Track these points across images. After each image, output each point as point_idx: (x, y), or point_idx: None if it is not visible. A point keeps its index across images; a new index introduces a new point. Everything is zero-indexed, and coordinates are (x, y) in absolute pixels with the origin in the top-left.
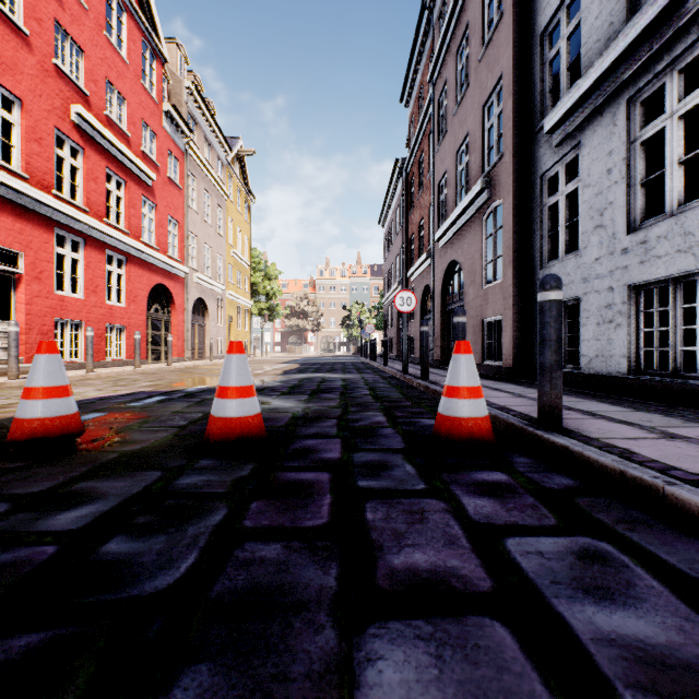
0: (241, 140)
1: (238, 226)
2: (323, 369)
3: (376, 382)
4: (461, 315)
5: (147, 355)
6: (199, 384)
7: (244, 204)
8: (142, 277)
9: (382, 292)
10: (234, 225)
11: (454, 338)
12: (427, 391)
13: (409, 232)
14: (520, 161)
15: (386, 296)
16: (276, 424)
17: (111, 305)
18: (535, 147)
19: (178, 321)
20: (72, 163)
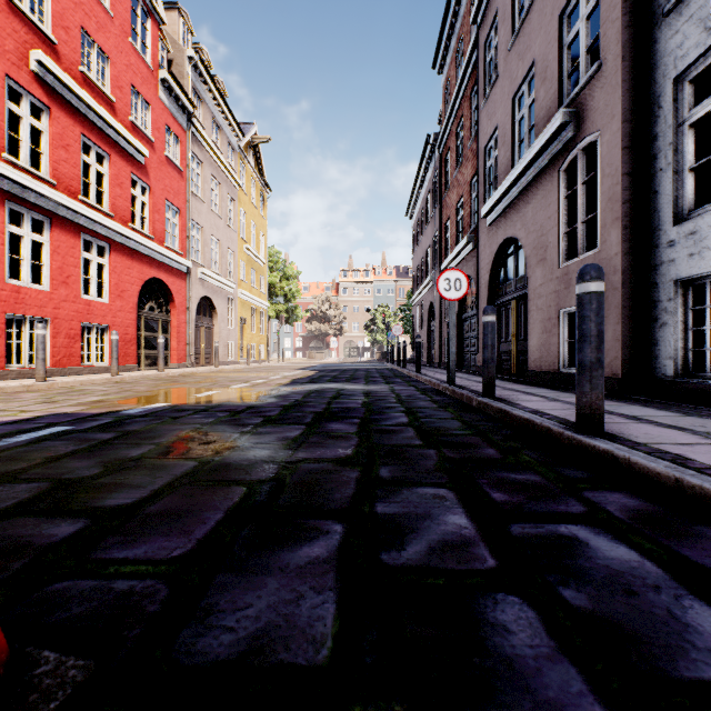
0: (256, 126)
1: (252, 220)
2: (342, 378)
3: (413, 399)
4: (596, 277)
5: (140, 360)
6: (159, 401)
7: (259, 197)
8: (131, 269)
9: (410, 292)
10: (247, 218)
11: (580, 323)
12: (505, 418)
13: (442, 218)
14: (633, 65)
15: (414, 295)
16: (170, 548)
17: (89, 300)
18: (662, 38)
19: (179, 322)
20: (33, 123)
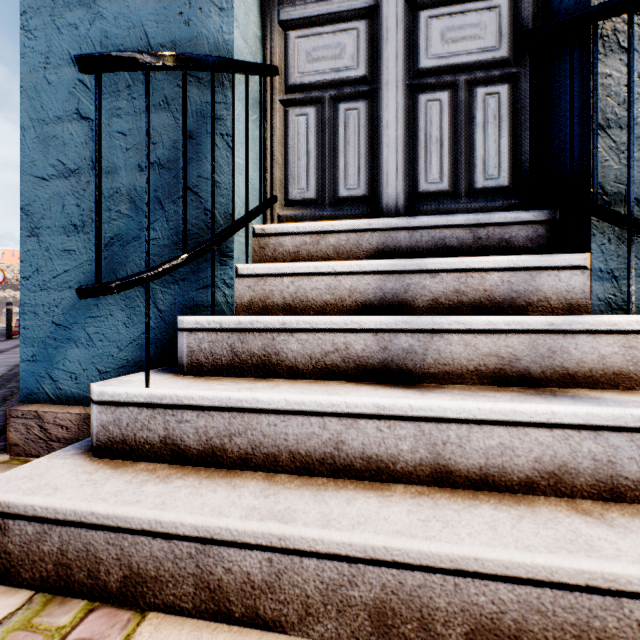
0: None
1: None
2: None
3: None
4: None
5: None
6: None
7: None
8: None
9: None
10: None
11: None
12: None
13: None
14: None
15: None
16: None
17: None
18: None
19: None
20: None
